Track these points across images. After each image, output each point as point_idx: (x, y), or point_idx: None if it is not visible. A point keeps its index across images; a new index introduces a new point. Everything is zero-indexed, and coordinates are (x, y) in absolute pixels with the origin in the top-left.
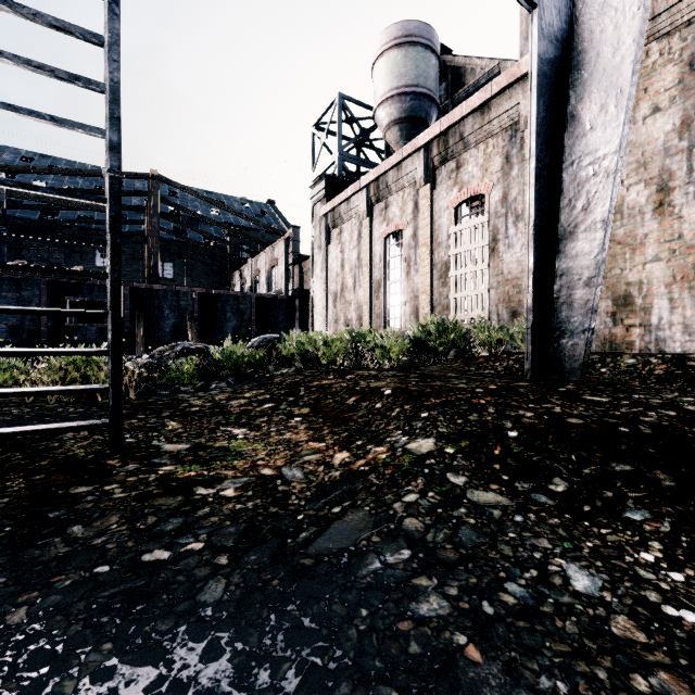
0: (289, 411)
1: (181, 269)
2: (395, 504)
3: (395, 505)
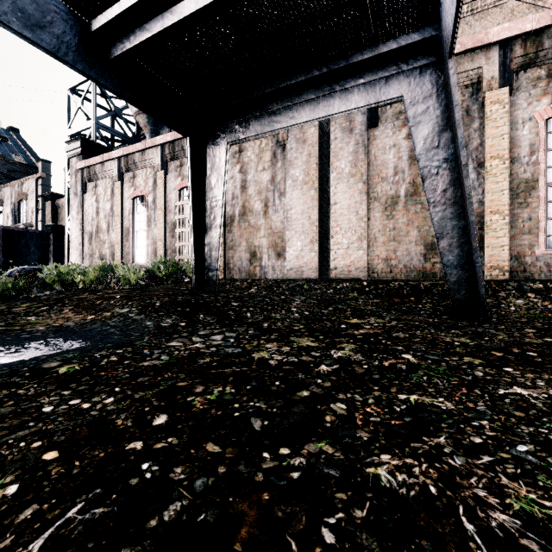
0: (60, 309)
1: None
2: (109, 322)
3: (109, 322)
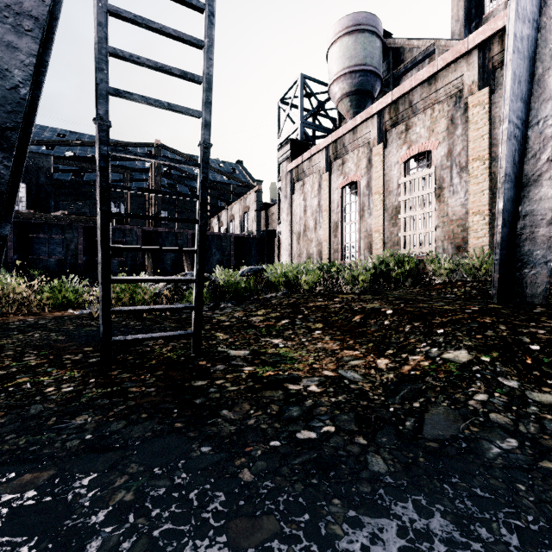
0: (306, 326)
1: (173, 216)
2: (470, 402)
3: (471, 402)
